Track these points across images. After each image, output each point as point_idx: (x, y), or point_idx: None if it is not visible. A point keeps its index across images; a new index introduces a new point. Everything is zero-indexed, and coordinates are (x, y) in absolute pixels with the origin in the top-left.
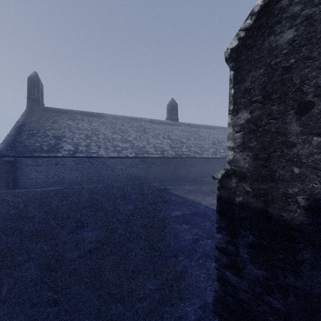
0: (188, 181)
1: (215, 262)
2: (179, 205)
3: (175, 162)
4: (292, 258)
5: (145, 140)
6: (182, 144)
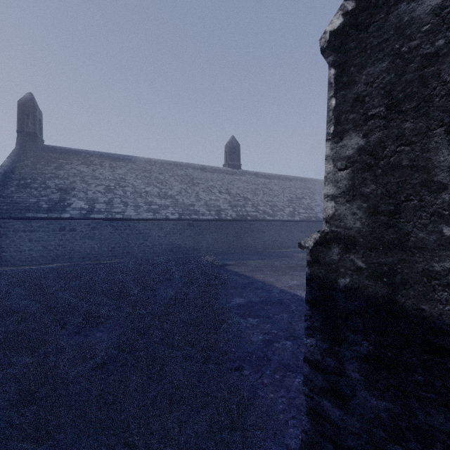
0: (255, 253)
1: (304, 383)
2: (242, 288)
3: (236, 226)
4: (441, 382)
5: (194, 195)
6: (247, 201)
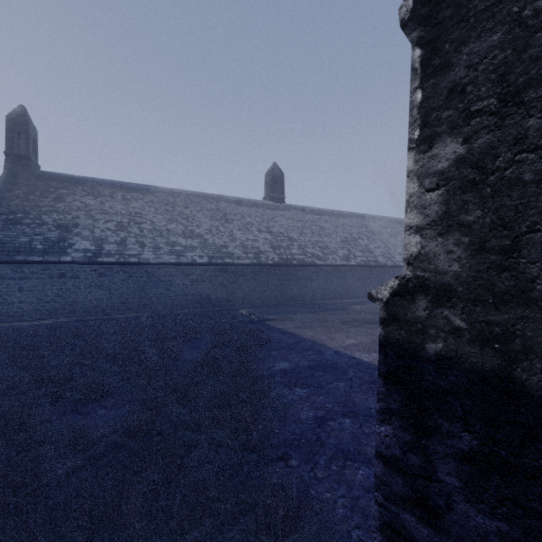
0: (302, 305)
1: (376, 488)
2: (287, 349)
3: (279, 272)
4: None
5: (227, 233)
6: (292, 241)
